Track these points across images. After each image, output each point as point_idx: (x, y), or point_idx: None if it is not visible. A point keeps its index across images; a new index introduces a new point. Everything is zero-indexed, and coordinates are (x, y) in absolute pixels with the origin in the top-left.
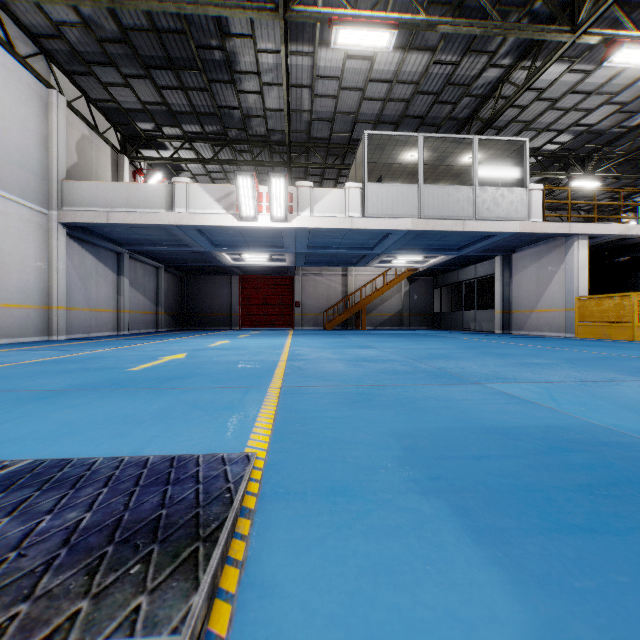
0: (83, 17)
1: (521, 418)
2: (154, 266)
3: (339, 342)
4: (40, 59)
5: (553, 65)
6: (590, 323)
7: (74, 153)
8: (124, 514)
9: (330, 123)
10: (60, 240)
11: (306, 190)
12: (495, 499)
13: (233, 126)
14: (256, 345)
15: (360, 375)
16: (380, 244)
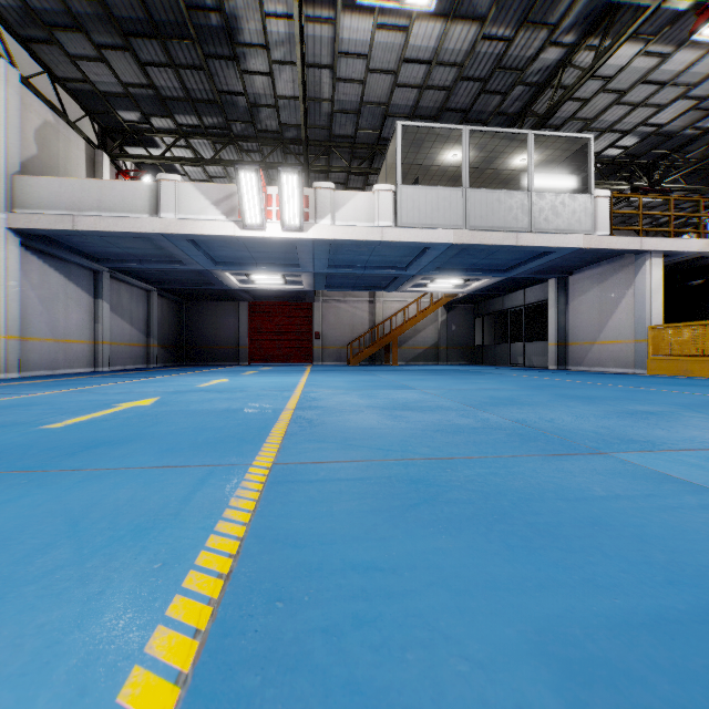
0: None
1: None
2: (144, 289)
3: (367, 381)
4: None
5: (624, 46)
6: (666, 357)
7: (33, 143)
8: None
9: (355, 116)
10: (11, 251)
11: (326, 193)
12: None
13: (238, 118)
14: (260, 385)
15: (404, 436)
16: (415, 262)
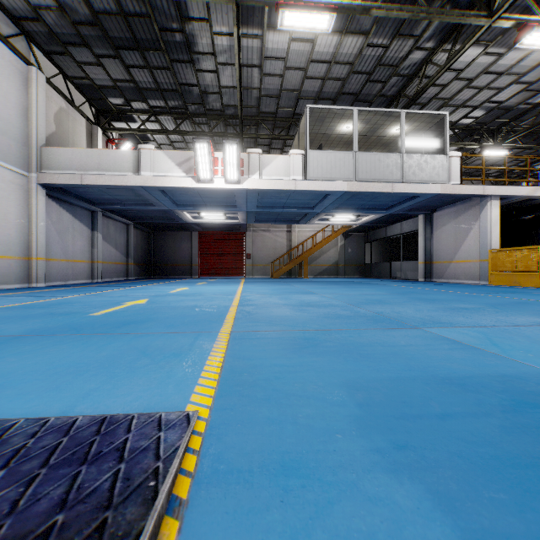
0: (59, 2)
1: (471, 366)
2: (124, 223)
3: (285, 289)
4: (21, 39)
5: (470, 48)
6: (502, 272)
7: (52, 123)
8: (4, 523)
9: (277, 99)
10: (39, 199)
11: (256, 156)
12: (481, 480)
13: (192, 101)
14: (211, 291)
15: (305, 320)
16: (320, 204)
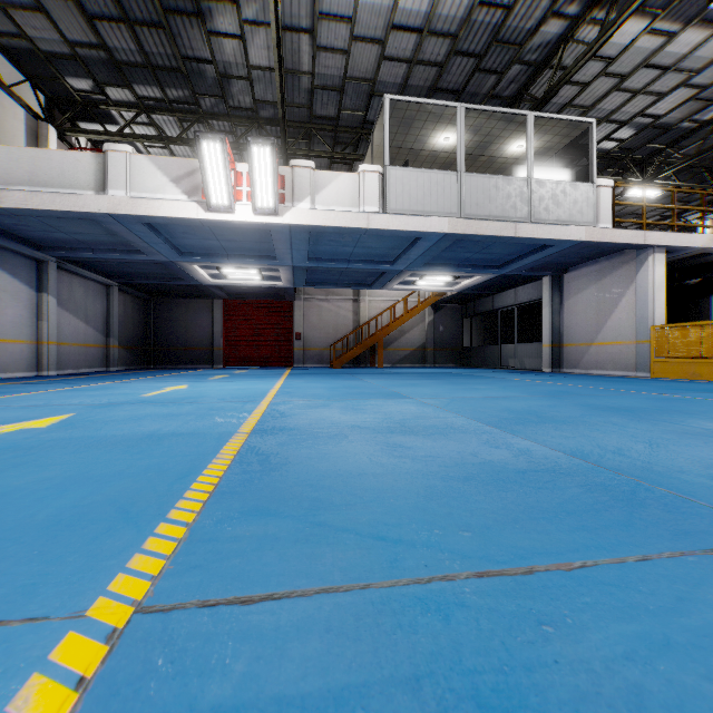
0: None
1: None
2: (102, 283)
3: (351, 387)
4: None
5: (630, 21)
6: (671, 359)
7: None
8: None
9: (338, 94)
10: None
11: (304, 172)
12: None
13: (206, 91)
14: (222, 393)
15: (417, 495)
16: (404, 255)
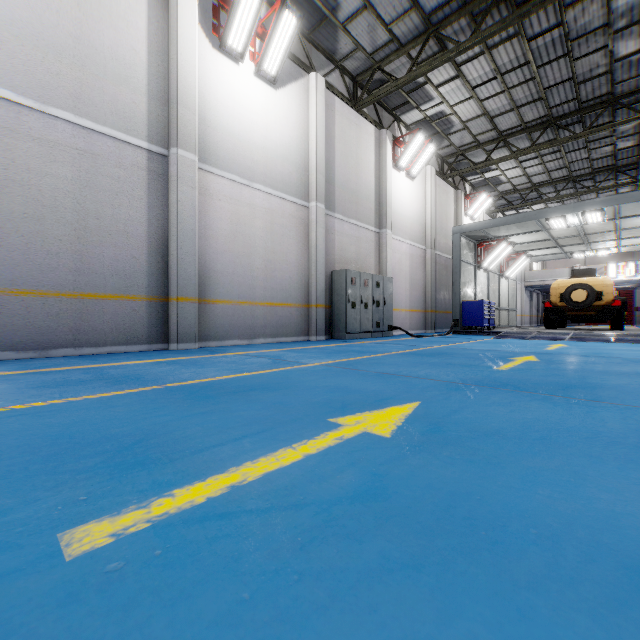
0: None
1: None
2: (536, 293)
3: None
4: None
5: None
6: None
7: None
8: None
9: None
10: (524, 292)
11: None
12: None
13: None
14: None
15: None
16: None
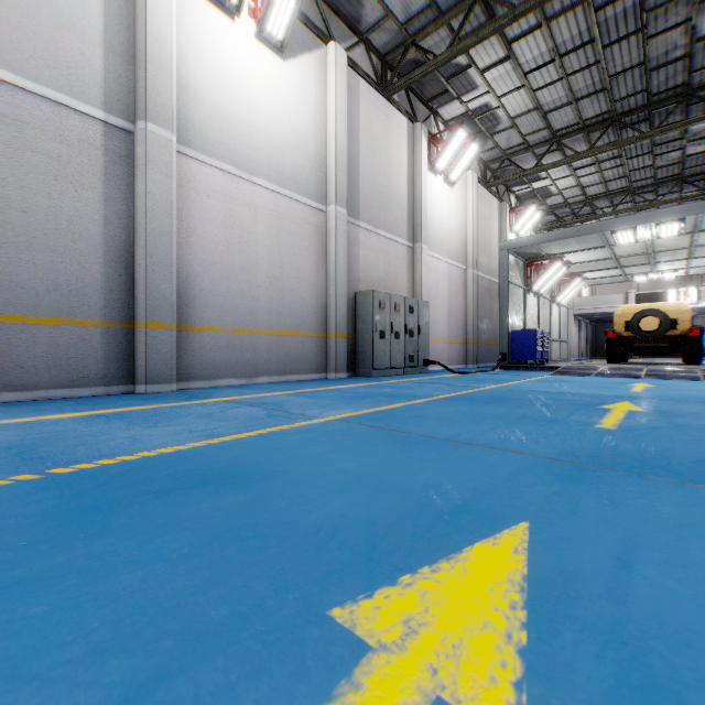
0: None
1: None
2: (585, 322)
3: None
4: None
5: None
6: None
7: None
8: None
9: None
10: (572, 321)
11: None
12: None
13: None
14: None
15: None
16: None
